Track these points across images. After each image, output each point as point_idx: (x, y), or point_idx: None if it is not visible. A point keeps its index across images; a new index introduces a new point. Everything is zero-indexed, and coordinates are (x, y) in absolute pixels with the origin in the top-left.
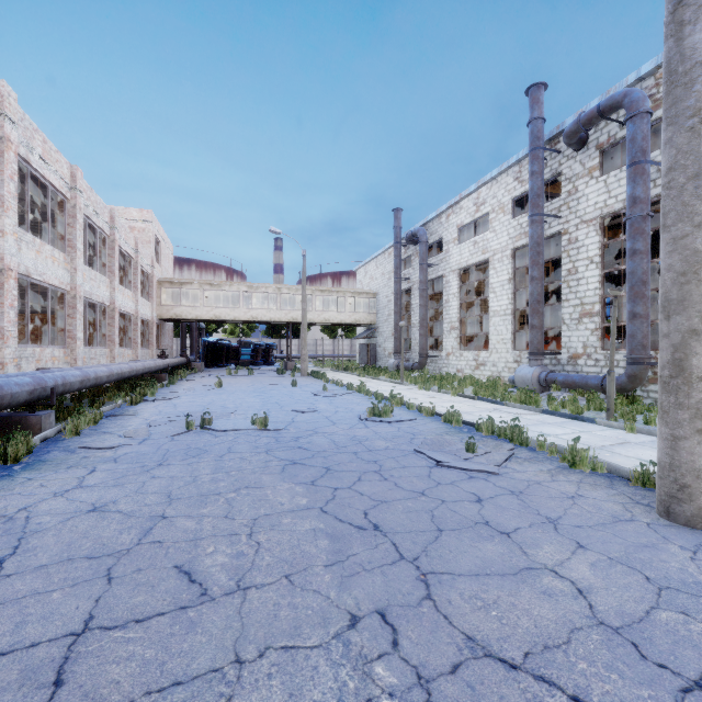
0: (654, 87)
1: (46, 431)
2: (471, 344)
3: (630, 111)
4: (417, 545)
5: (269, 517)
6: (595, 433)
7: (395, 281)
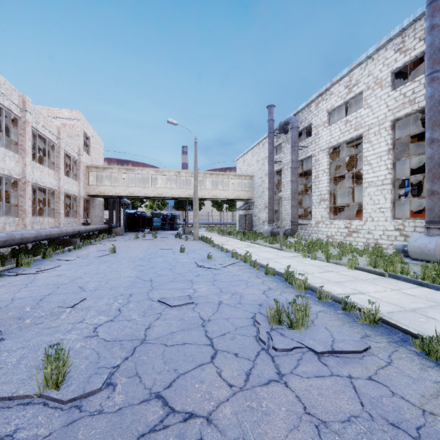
0: None
1: None
2: (334, 214)
3: None
4: None
5: None
6: None
7: (269, 163)
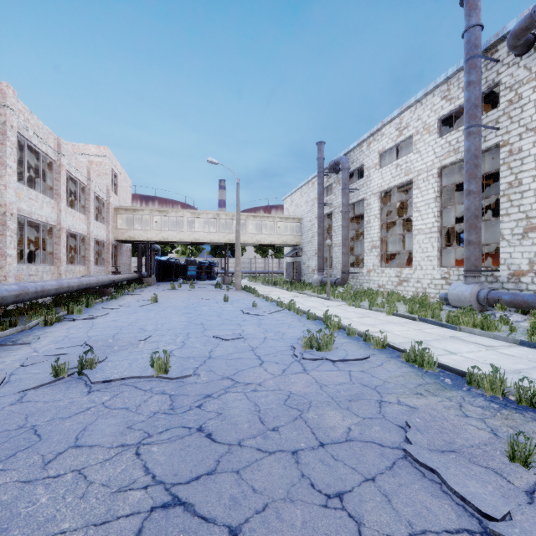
0: None
1: None
2: (388, 262)
3: None
4: None
5: None
6: None
7: (318, 206)
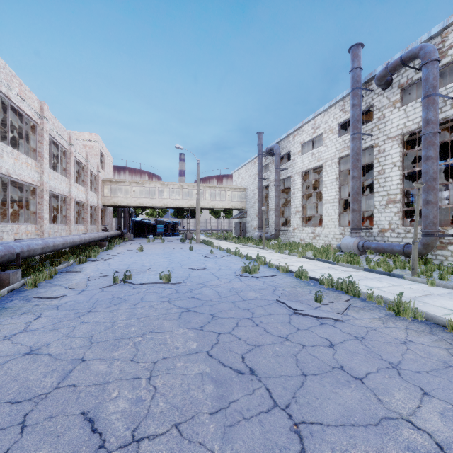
0: (440, 43)
1: (13, 284)
2: (309, 222)
3: (424, 59)
4: (287, 391)
5: (166, 360)
6: (406, 287)
7: (258, 180)
